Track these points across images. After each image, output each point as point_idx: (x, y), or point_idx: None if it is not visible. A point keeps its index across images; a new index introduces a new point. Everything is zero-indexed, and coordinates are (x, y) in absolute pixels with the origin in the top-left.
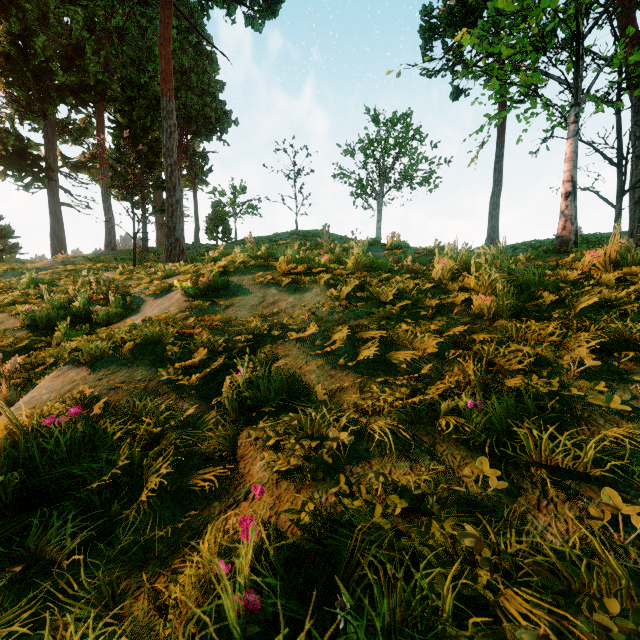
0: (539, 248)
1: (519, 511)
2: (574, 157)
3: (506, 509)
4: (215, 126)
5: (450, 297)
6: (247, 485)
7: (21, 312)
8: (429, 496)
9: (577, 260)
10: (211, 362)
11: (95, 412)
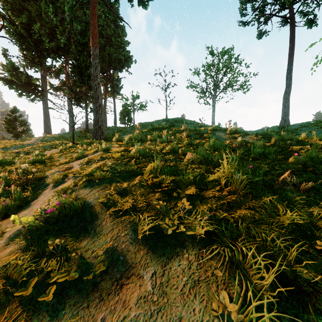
0: None
1: None
2: None
3: None
4: (124, 64)
5: None
6: None
7: None
8: None
9: None
10: None
11: None
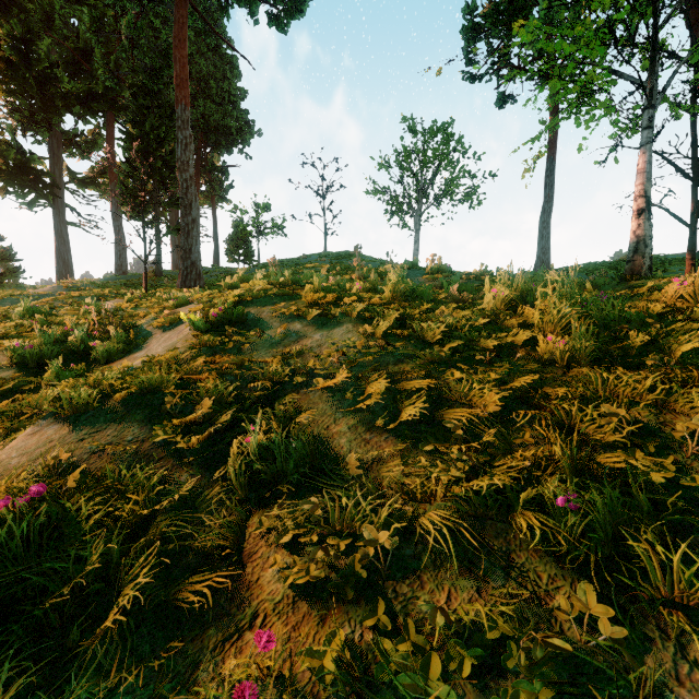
0: (596, 272)
1: (649, 683)
2: (648, 168)
3: (628, 677)
4: (236, 137)
5: (509, 336)
6: (254, 603)
7: (9, 348)
8: (509, 643)
9: (655, 289)
10: (218, 418)
11: (68, 487)
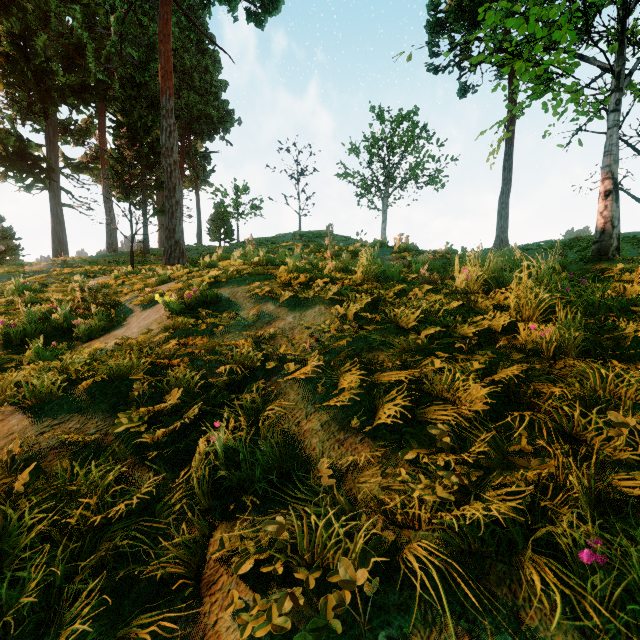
0: (552, 249)
1: None
2: (615, 150)
3: None
4: (218, 126)
5: (486, 321)
6: None
7: None
8: None
9: (627, 270)
10: (185, 409)
11: (18, 493)
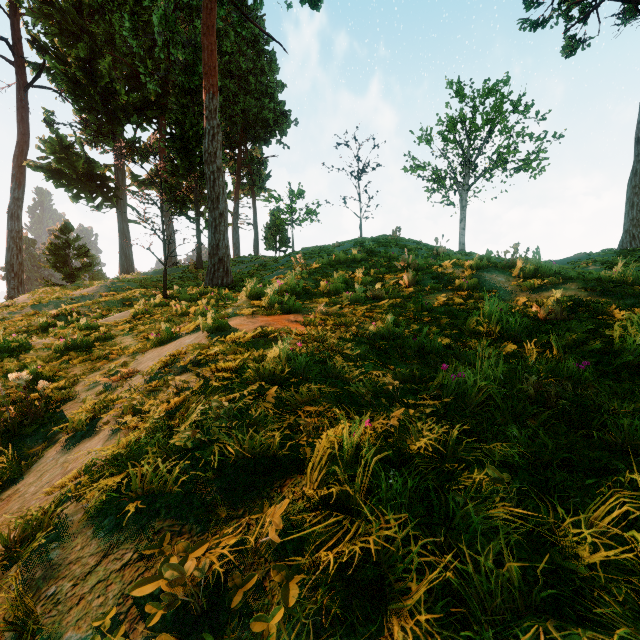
0: None
1: None
2: None
3: None
4: (274, 129)
5: None
6: None
7: None
8: None
9: None
10: None
11: None
